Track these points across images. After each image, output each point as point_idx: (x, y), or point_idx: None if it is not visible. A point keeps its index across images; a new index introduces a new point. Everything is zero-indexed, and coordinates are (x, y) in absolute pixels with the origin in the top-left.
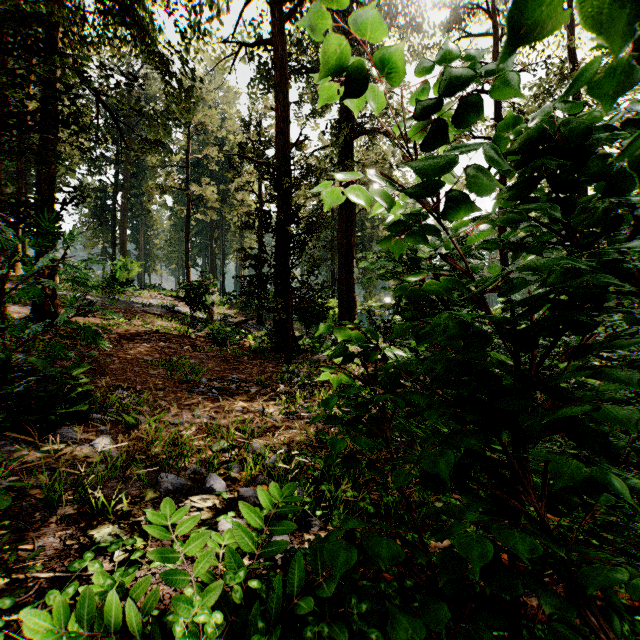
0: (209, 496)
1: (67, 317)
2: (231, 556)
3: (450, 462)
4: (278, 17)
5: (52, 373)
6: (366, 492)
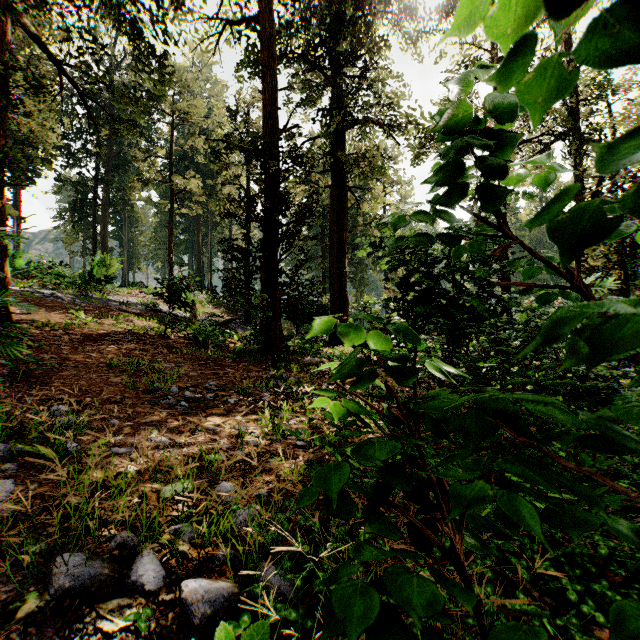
0: (132, 599)
1: None
2: None
3: None
4: None
5: None
6: None
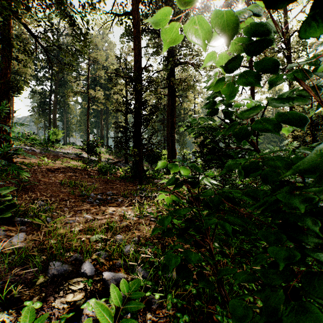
0: (82, 279)
1: None
2: None
3: None
4: (135, 0)
5: None
6: None
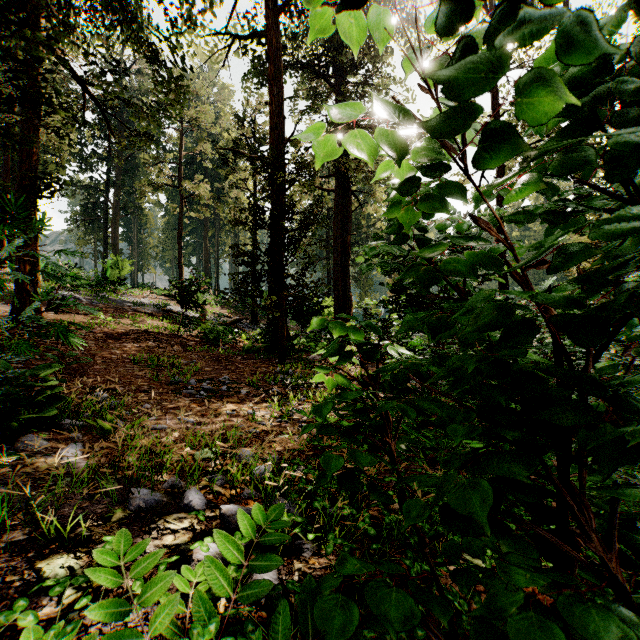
0: (186, 514)
1: (35, 313)
2: (200, 602)
3: (489, 499)
4: (272, 9)
5: (17, 374)
6: (365, 509)
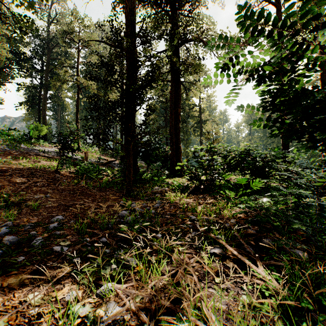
0: None
1: None
2: None
3: None
4: None
5: None
6: None
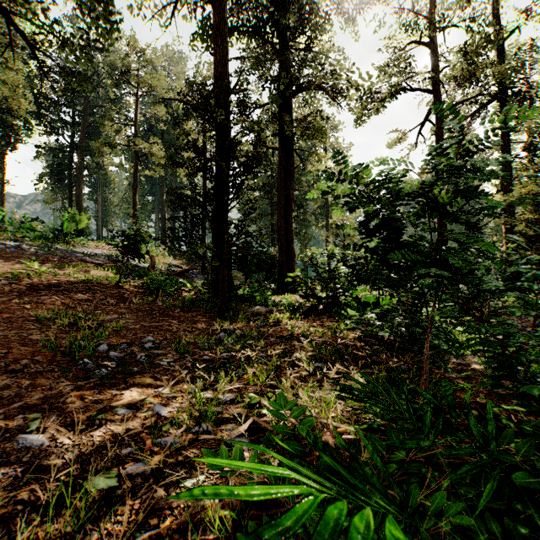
0: None
1: None
2: None
3: None
4: None
5: None
6: None
